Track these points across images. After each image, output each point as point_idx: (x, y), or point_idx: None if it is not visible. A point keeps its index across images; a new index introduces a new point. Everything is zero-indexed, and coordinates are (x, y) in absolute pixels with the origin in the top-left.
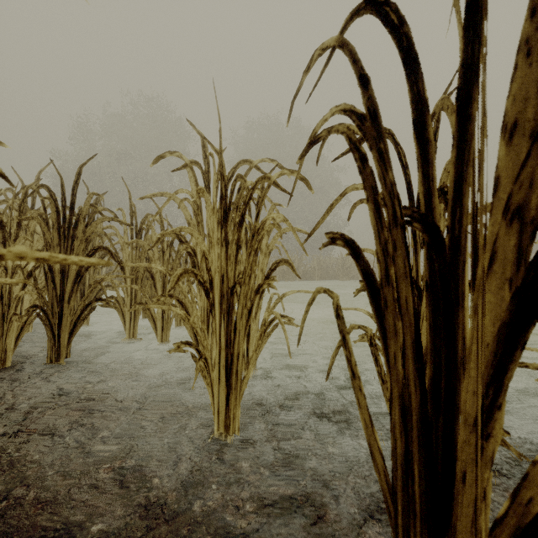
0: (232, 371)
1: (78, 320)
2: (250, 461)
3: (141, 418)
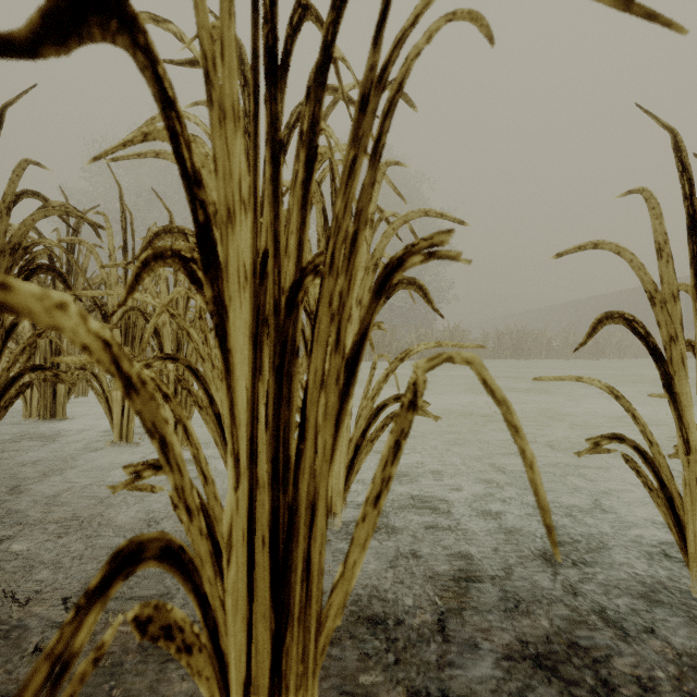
0: (292, 560)
1: None
2: None
3: None
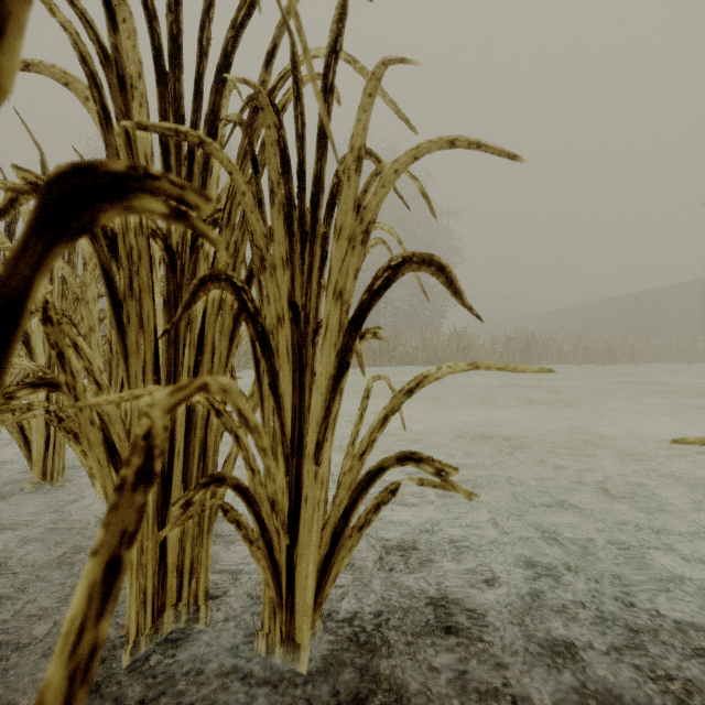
0: None
1: None
2: None
3: None
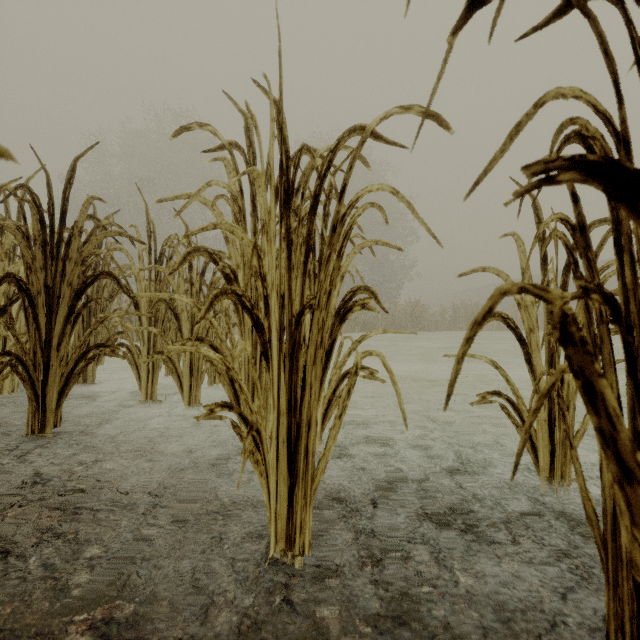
0: (298, 449)
1: (71, 374)
2: (334, 606)
3: (153, 521)
